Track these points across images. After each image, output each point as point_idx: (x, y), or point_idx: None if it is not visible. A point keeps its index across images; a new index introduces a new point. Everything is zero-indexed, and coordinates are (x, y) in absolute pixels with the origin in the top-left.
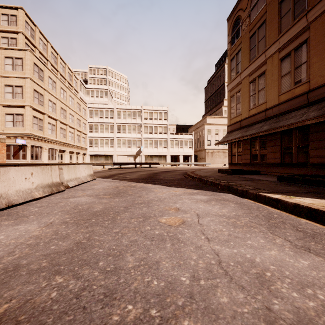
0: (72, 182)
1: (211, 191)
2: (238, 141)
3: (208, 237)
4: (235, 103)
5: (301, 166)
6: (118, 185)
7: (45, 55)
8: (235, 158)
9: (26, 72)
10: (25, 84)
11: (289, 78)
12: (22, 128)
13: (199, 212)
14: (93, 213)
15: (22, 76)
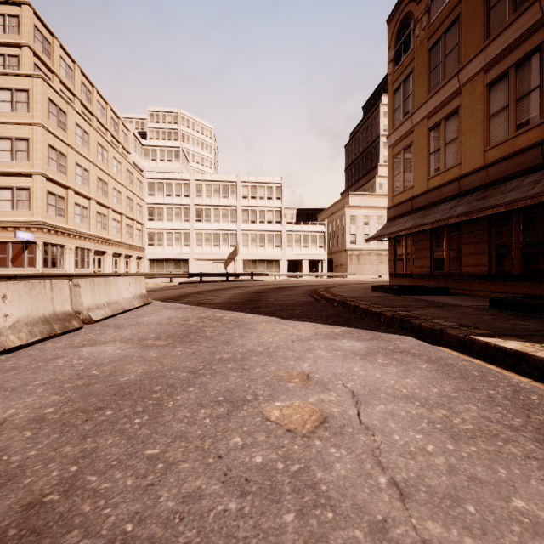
0: (101, 310)
1: (369, 330)
2: (408, 235)
3: (398, 479)
4: (402, 168)
5: (529, 280)
6: (189, 315)
7: (70, 86)
8: (403, 264)
9: (35, 114)
10: (33, 136)
11: (505, 119)
12: (28, 212)
13: (356, 385)
14: (117, 388)
15: (28, 122)
